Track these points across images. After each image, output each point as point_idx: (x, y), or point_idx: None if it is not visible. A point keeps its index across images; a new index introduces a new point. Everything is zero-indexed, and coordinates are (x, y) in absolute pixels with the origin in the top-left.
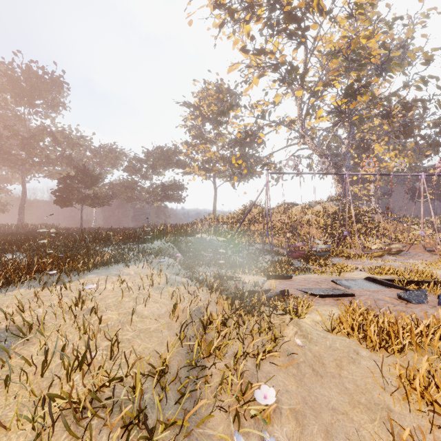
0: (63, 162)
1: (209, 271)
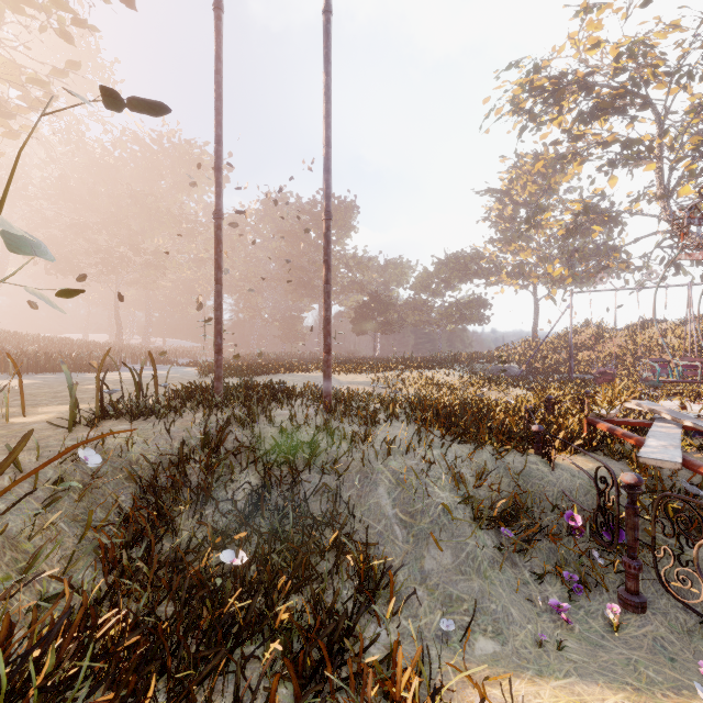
0: (354, 288)
1: None
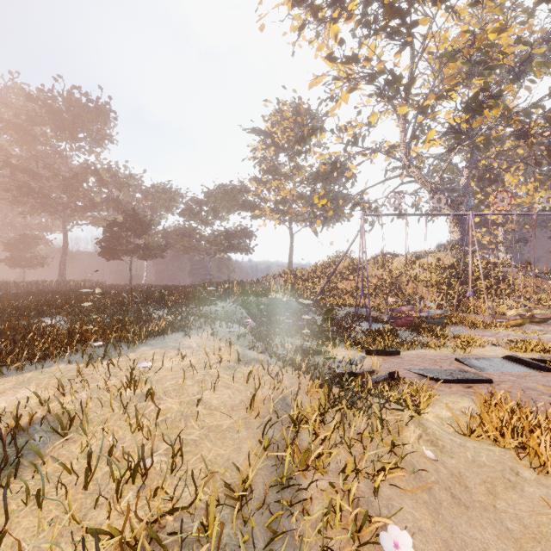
0: (109, 206)
1: (289, 343)
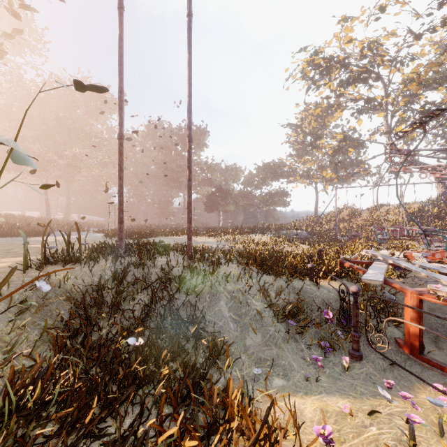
0: (206, 183)
1: None
